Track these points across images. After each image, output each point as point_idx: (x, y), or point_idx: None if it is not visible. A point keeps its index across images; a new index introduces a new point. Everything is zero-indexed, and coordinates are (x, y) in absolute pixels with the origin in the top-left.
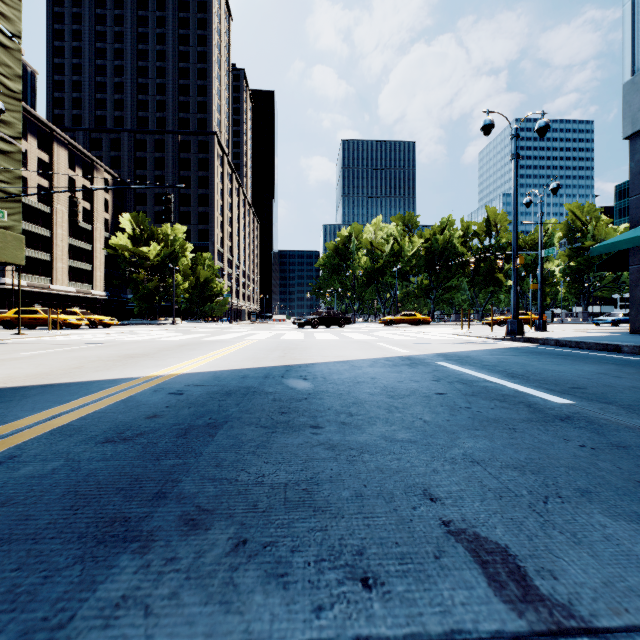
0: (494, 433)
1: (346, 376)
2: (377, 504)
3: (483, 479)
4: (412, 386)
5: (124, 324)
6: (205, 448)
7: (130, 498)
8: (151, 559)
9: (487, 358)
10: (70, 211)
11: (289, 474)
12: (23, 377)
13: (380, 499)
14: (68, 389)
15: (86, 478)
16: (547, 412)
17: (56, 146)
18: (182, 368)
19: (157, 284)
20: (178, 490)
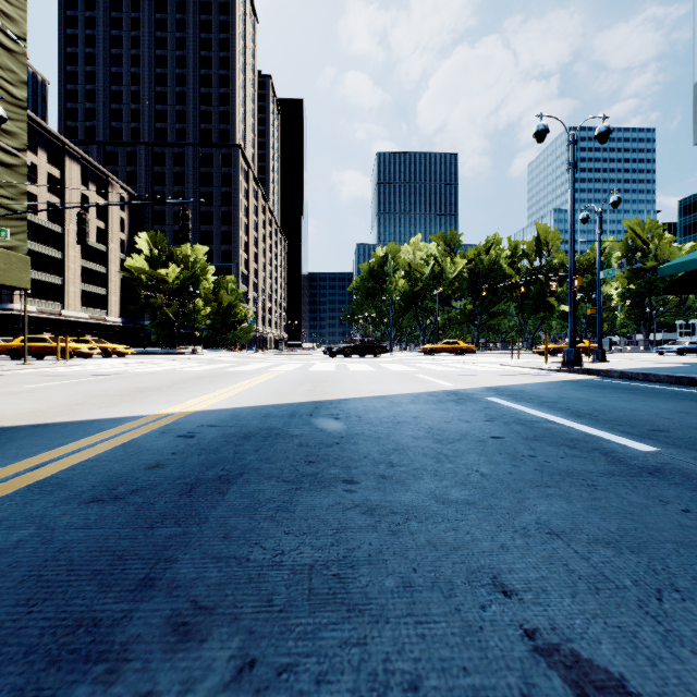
0: (570, 491)
1: (384, 415)
2: (432, 600)
3: (568, 561)
4: (462, 427)
5: (140, 353)
6: (212, 511)
7: (107, 587)
8: (118, 694)
9: (544, 393)
10: (78, 229)
11: (316, 551)
12: (15, 415)
13: (436, 592)
14: (63, 430)
15: (56, 555)
16: (630, 462)
17: (68, 160)
18: (197, 404)
19: (176, 310)
20: (171, 575)
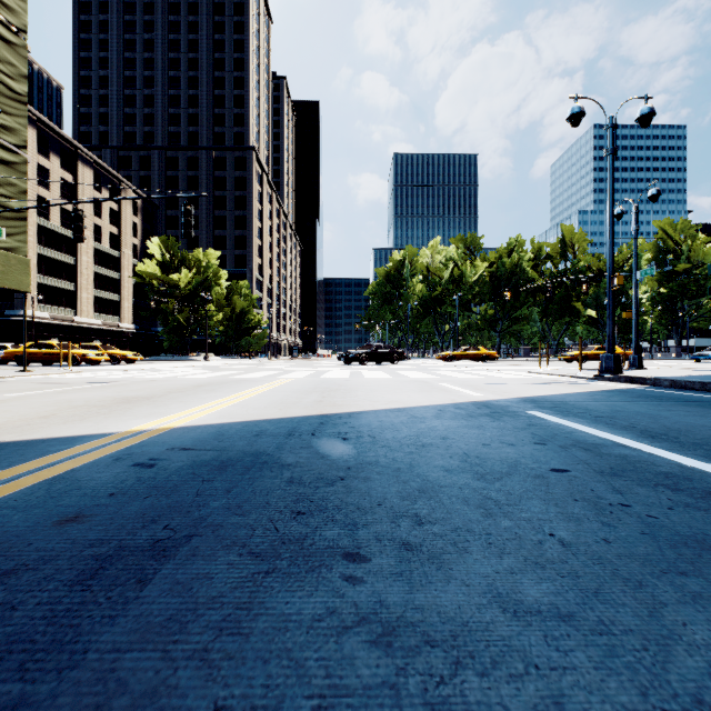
0: None
1: (404, 434)
2: None
3: None
4: (507, 454)
5: (152, 360)
6: (104, 631)
7: None
8: None
9: (593, 405)
10: (74, 226)
11: None
12: None
13: None
14: None
15: None
16: None
17: (81, 165)
18: (181, 418)
19: (188, 315)
20: None
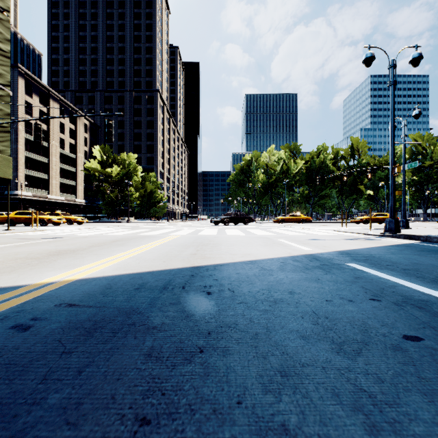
0: None
1: (258, 287)
2: None
3: None
4: (352, 313)
5: (95, 222)
6: None
7: None
8: None
9: (394, 258)
10: (35, 135)
11: None
12: None
13: None
14: None
15: None
16: None
17: (52, 101)
18: (85, 270)
19: (117, 194)
20: None
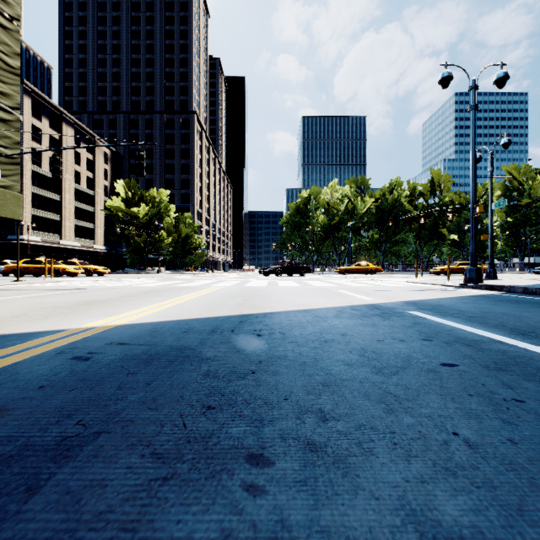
0: None
1: (309, 331)
2: None
3: None
4: (400, 349)
5: (118, 273)
6: None
7: None
8: None
9: (464, 307)
10: (53, 168)
11: None
12: None
13: None
14: None
15: None
16: None
17: (65, 126)
18: (125, 317)
19: (145, 239)
20: None
